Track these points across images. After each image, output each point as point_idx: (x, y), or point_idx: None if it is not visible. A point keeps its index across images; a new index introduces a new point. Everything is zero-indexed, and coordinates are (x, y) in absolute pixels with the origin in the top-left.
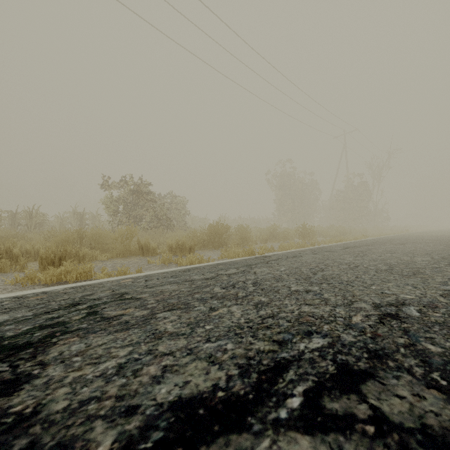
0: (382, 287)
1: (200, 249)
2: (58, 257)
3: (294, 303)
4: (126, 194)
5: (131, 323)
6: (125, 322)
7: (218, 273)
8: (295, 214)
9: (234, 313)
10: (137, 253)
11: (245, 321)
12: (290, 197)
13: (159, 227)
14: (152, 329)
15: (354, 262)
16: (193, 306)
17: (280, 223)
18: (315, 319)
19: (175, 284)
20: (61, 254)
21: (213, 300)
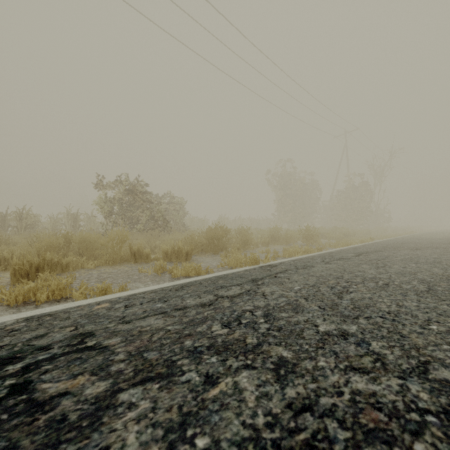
0: (446, 327)
1: (198, 254)
2: (35, 267)
3: (334, 365)
4: (121, 194)
5: (68, 421)
6: (60, 418)
7: (217, 295)
8: (296, 215)
9: (244, 393)
10: (129, 259)
11: (266, 422)
12: (291, 197)
13: (155, 229)
14: (98, 447)
15: (380, 277)
16: (179, 372)
17: (281, 223)
18: (387, 418)
19: (161, 315)
20: (38, 263)
21: (211, 355)
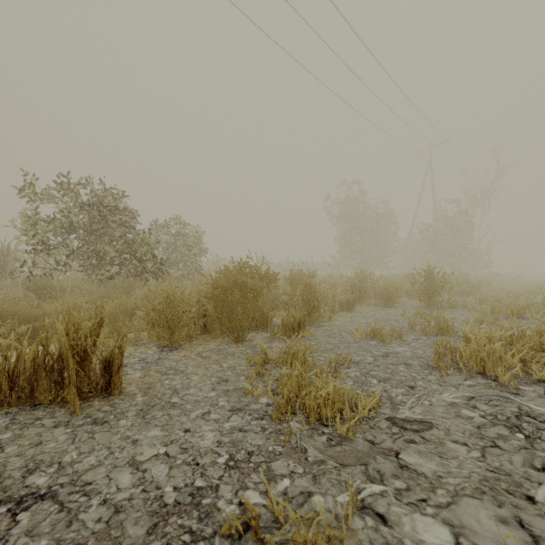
0: None
1: (186, 343)
2: None
3: None
4: (68, 210)
5: None
6: None
7: None
8: (366, 257)
9: None
10: None
11: None
12: (359, 232)
13: (141, 275)
14: None
15: None
16: None
17: (345, 269)
18: None
19: None
20: None
21: None
